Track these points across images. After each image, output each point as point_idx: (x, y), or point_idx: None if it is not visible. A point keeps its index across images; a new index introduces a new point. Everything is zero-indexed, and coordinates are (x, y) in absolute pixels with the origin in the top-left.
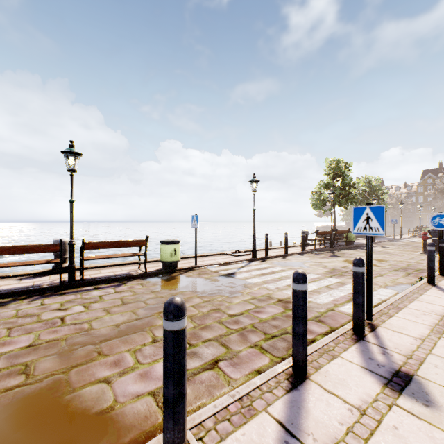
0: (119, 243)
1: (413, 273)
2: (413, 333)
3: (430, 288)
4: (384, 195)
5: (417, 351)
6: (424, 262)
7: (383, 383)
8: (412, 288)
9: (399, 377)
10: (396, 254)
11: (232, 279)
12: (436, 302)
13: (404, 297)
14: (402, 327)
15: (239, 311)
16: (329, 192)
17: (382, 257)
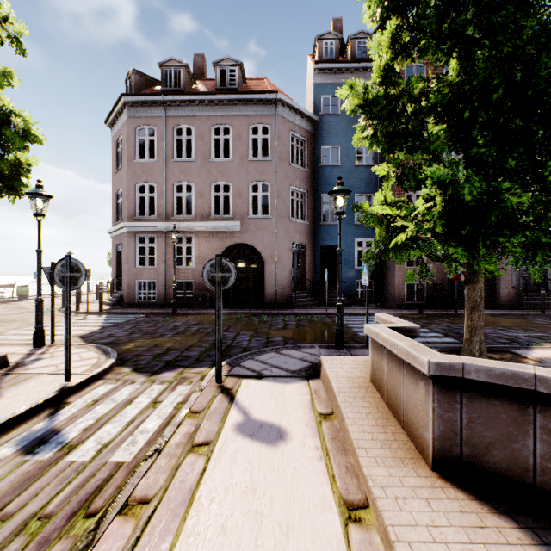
0: (3, 285)
1: None
2: None
3: None
4: None
5: None
6: None
7: None
8: None
9: None
10: None
11: None
12: None
13: None
14: None
15: None
16: None
17: None
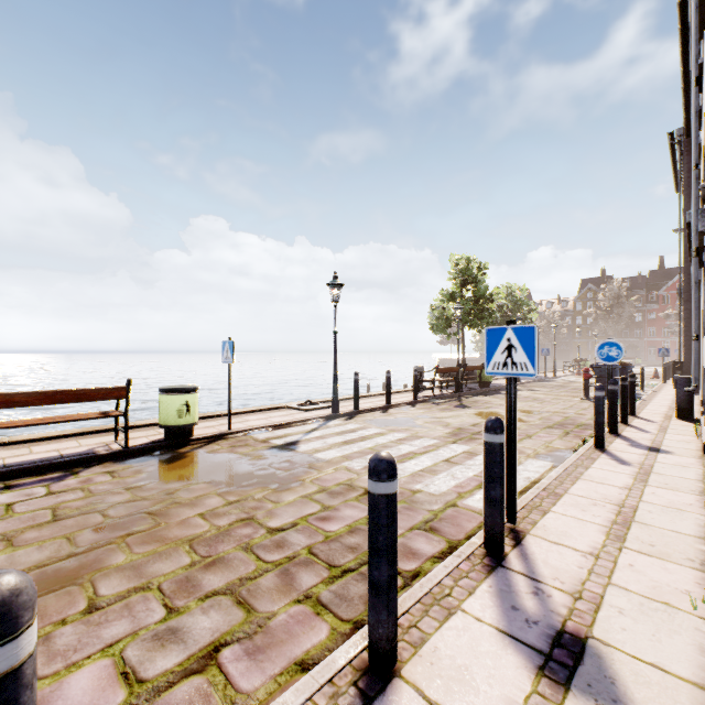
0: (67, 395)
1: (574, 431)
2: (581, 543)
3: (599, 457)
4: (532, 314)
5: (590, 581)
6: (586, 413)
7: (536, 667)
8: (574, 457)
9: (563, 646)
10: (549, 401)
11: (291, 455)
12: (608, 481)
13: (563, 474)
14: (564, 533)
15: (291, 519)
16: (455, 306)
17: (530, 406)
